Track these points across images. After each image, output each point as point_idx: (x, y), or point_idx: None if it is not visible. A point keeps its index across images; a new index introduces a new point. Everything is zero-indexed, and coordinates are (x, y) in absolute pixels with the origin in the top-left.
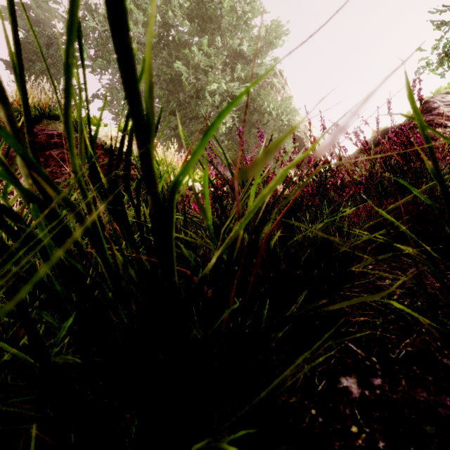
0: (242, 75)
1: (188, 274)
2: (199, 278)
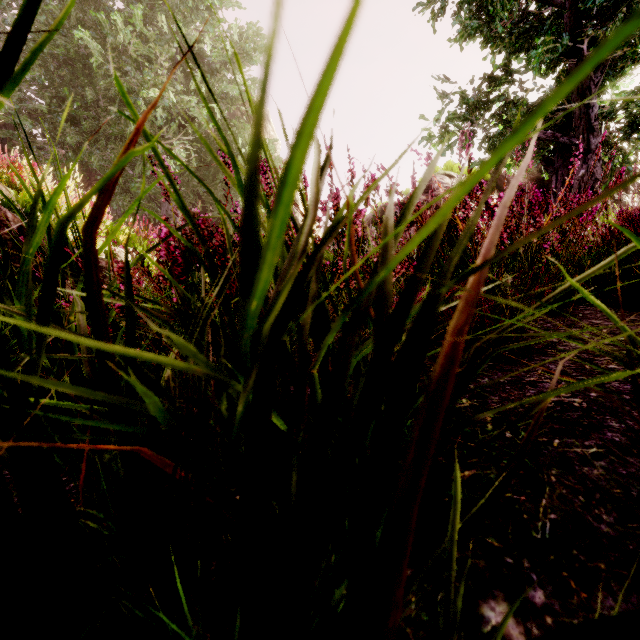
0: (203, 89)
1: (144, 452)
2: None
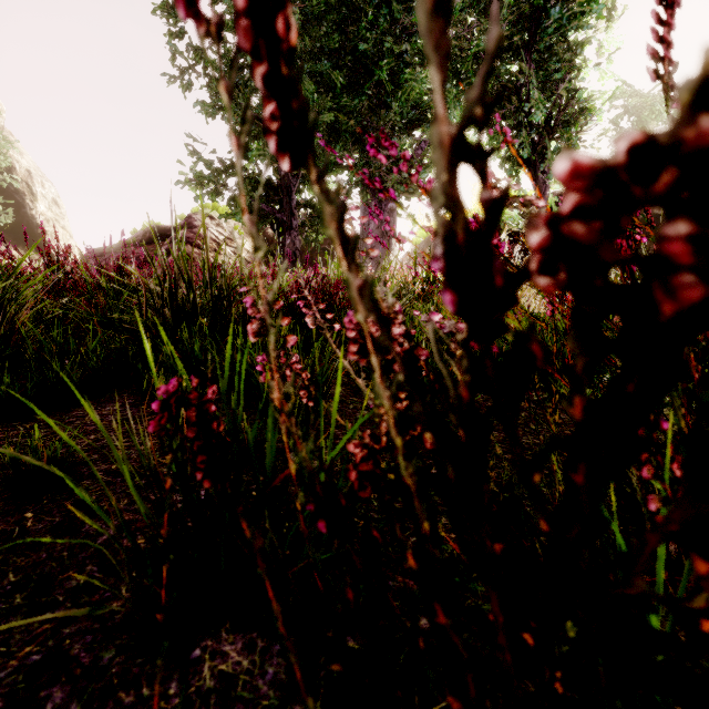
0: None
1: None
2: None
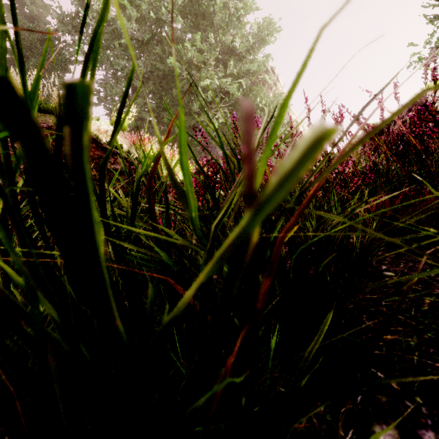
0: (234, 71)
1: (170, 282)
2: (162, 325)
